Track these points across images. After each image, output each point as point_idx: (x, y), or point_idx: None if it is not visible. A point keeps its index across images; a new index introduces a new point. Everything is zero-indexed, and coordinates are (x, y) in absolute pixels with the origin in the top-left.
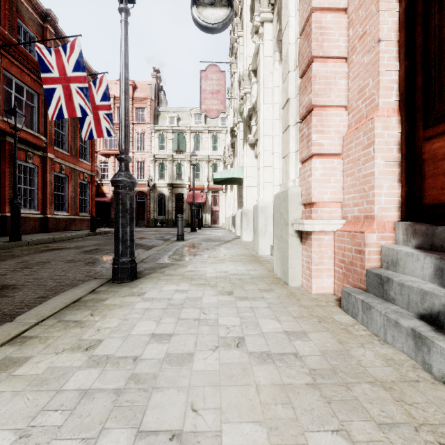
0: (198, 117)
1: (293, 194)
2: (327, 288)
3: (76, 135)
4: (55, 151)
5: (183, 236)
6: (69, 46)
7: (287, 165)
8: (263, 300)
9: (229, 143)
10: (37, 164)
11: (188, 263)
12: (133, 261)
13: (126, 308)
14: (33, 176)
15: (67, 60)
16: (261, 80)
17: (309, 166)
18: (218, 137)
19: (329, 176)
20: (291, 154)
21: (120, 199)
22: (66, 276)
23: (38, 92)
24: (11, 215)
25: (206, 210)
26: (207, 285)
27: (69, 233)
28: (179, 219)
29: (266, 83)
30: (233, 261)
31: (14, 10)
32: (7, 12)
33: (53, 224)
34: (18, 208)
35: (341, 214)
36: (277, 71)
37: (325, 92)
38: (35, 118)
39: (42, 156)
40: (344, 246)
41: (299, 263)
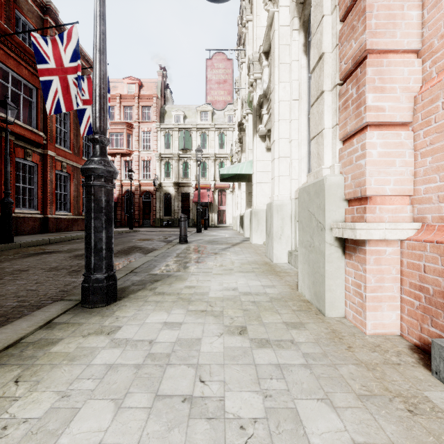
0: (205, 114)
1: (332, 185)
2: (389, 326)
3: (79, 132)
4: (56, 149)
5: (186, 238)
6: (66, 34)
7: (320, 147)
8: (295, 346)
9: (237, 139)
10: (36, 162)
11: (188, 274)
12: (111, 276)
13: (78, 363)
14: (32, 174)
15: (63, 49)
16: (276, 54)
17: (361, 142)
18: (225, 135)
19: (392, 156)
20: (327, 131)
21: (92, 194)
22: (36, 291)
23: (37, 86)
24: (2, 215)
25: (212, 209)
26: (209, 313)
27: (69, 233)
28: (181, 219)
29: (282, 58)
30: (243, 271)
31: (11, 0)
32: (3, 2)
33: (53, 224)
34: (9, 208)
35: (412, 214)
36: (295, 42)
37: (386, 29)
38: (34, 114)
39: (42, 153)
40: (425, 265)
41: (340, 284)
